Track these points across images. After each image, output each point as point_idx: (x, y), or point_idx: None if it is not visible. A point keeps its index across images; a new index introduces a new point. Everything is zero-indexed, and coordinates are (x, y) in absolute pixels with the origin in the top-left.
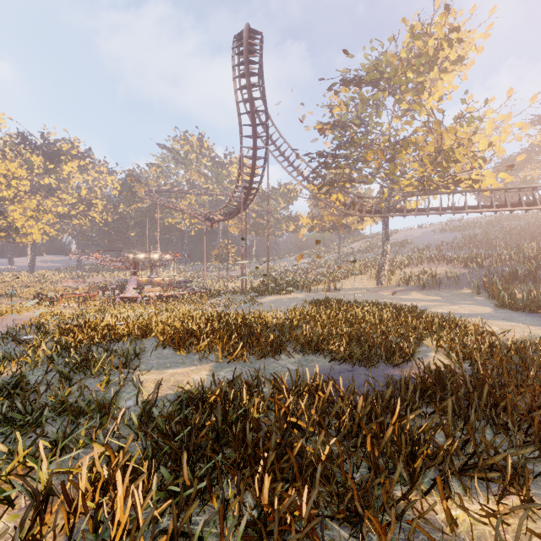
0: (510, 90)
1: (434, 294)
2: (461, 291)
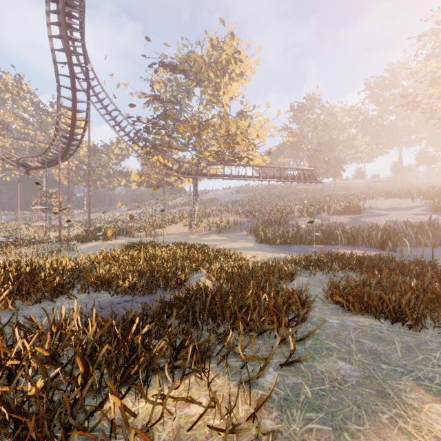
0: (268, 103)
1: (226, 236)
2: (242, 233)
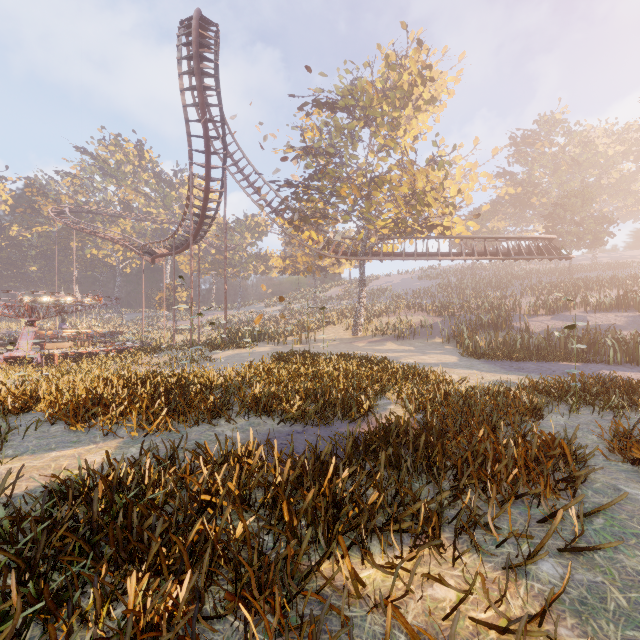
0: (476, 139)
1: (409, 344)
2: (434, 340)
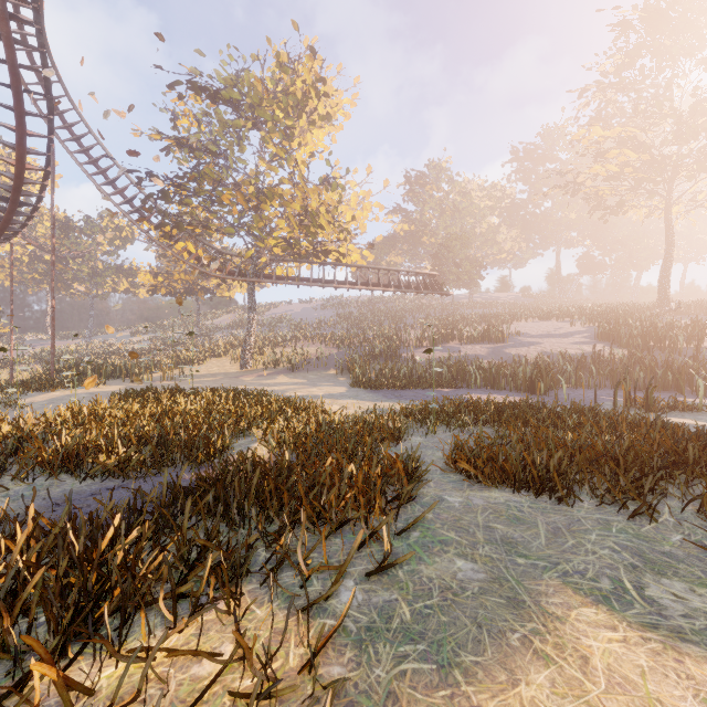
0: (370, 168)
1: (302, 377)
2: (328, 372)
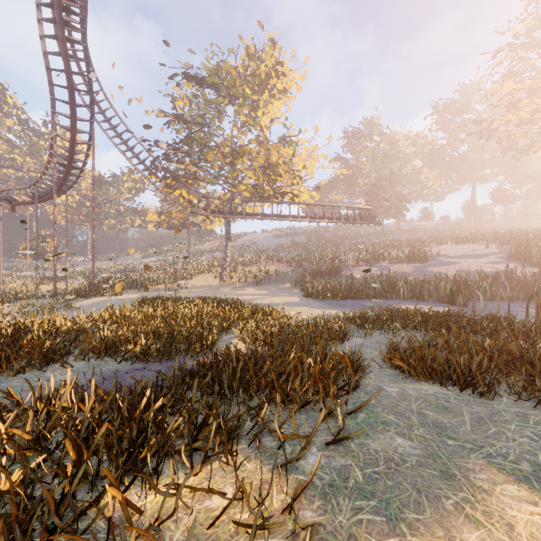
0: (317, 128)
1: (265, 289)
2: (285, 285)
